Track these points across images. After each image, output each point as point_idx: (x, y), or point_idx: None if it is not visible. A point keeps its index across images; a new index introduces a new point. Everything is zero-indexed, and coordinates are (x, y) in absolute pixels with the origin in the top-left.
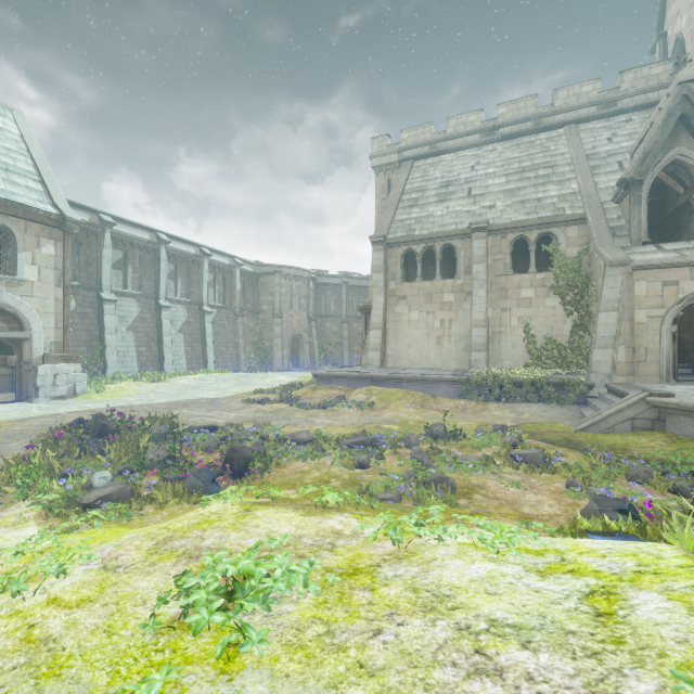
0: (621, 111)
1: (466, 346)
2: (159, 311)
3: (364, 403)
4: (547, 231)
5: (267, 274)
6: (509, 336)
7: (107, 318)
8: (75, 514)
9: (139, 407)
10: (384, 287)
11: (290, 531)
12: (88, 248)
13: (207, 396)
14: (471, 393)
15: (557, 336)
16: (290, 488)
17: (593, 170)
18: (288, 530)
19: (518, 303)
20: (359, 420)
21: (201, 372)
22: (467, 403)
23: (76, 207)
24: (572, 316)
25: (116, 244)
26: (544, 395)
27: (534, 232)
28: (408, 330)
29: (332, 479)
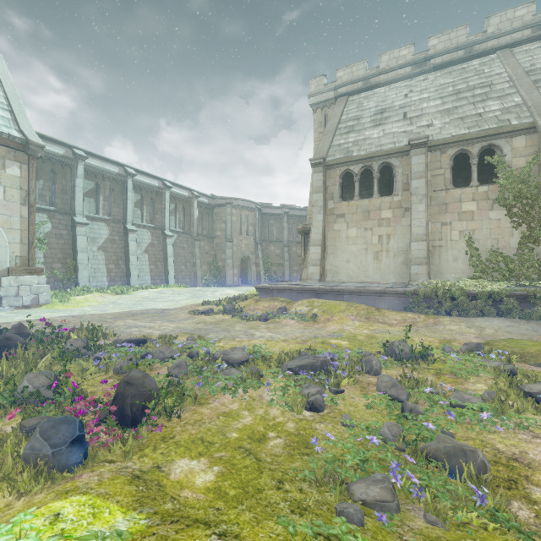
0: None
1: (405, 260)
2: (127, 234)
3: (307, 315)
4: (490, 143)
5: (220, 205)
6: (450, 250)
7: (80, 238)
8: None
9: (89, 316)
10: (323, 206)
11: None
12: (63, 178)
13: (159, 307)
14: (418, 305)
15: (503, 249)
16: (200, 454)
17: (536, 83)
18: None
19: (460, 216)
20: (302, 333)
21: (162, 286)
22: (416, 317)
23: (52, 142)
24: (519, 227)
25: (88, 175)
26: (504, 308)
27: (476, 145)
28: (346, 246)
29: (269, 433)
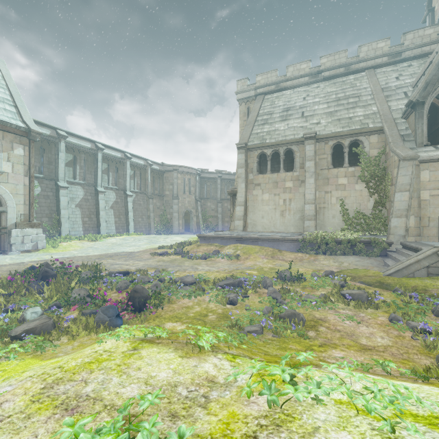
0: (404, 59)
1: (301, 217)
2: (97, 194)
3: (233, 255)
4: (356, 139)
5: (168, 171)
6: (330, 210)
7: (62, 198)
8: (3, 344)
9: (79, 257)
10: (245, 178)
11: (167, 377)
12: (49, 152)
13: (127, 250)
14: (305, 248)
15: (363, 210)
16: (176, 321)
17: (387, 98)
18: (166, 376)
19: (336, 187)
20: (229, 267)
21: (124, 234)
22: (303, 255)
23: (41, 125)
24: (373, 196)
25: (68, 150)
26: (357, 250)
27: (347, 139)
28: (261, 206)
29: (209, 313)
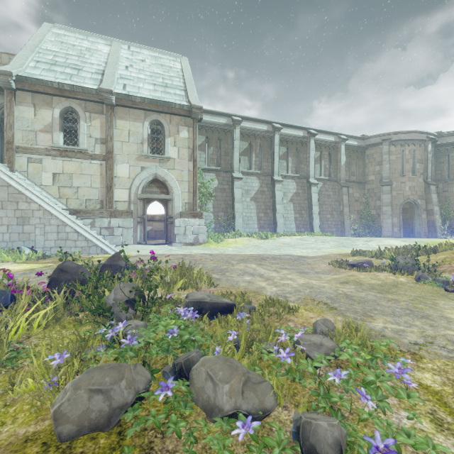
0: None
1: None
2: (273, 185)
3: None
4: None
5: (373, 145)
6: None
7: (236, 191)
8: None
9: (221, 256)
10: None
11: None
12: (225, 143)
13: (295, 253)
14: None
15: None
16: None
17: None
18: None
19: None
20: None
21: (305, 234)
22: None
23: (218, 115)
24: None
25: (243, 137)
26: None
27: None
28: None
29: None
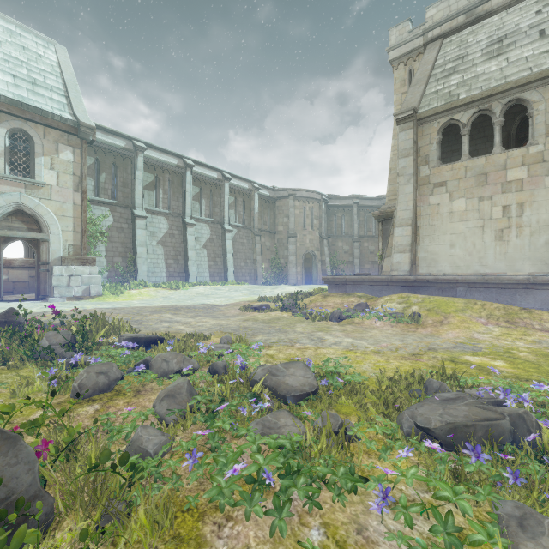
0: None
1: None
2: (185, 228)
3: (404, 315)
4: None
5: (282, 198)
6: None
7: (139, 232)
8: None
9: (128, 309)
10: (413, 174)
11: None
12: (124, 171)
13: (209, 302)
14: None
15: None
16: None
17: None
18: None
19: None
20: (403, 341)
21: (220, 283)
22: None
23: (114, 135)
24: None
25: (148, 168)
26: None
27: None
28: (449, 224)
29: None
